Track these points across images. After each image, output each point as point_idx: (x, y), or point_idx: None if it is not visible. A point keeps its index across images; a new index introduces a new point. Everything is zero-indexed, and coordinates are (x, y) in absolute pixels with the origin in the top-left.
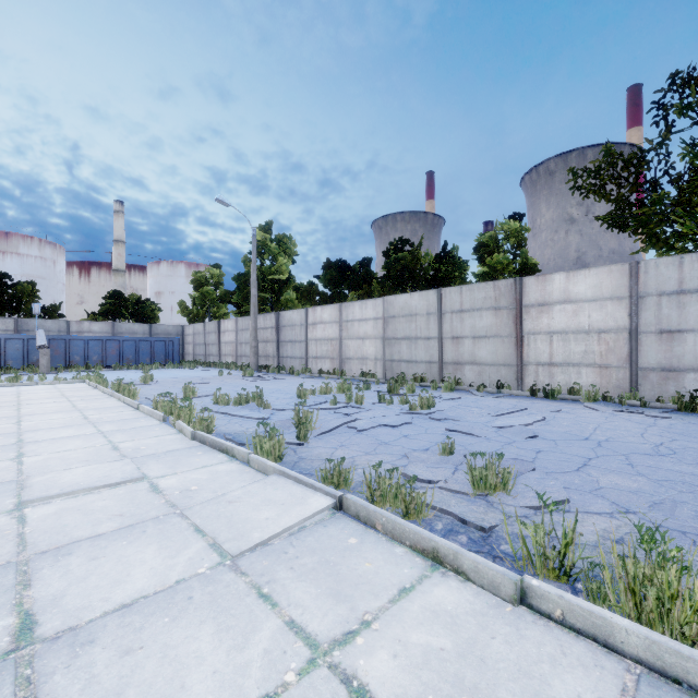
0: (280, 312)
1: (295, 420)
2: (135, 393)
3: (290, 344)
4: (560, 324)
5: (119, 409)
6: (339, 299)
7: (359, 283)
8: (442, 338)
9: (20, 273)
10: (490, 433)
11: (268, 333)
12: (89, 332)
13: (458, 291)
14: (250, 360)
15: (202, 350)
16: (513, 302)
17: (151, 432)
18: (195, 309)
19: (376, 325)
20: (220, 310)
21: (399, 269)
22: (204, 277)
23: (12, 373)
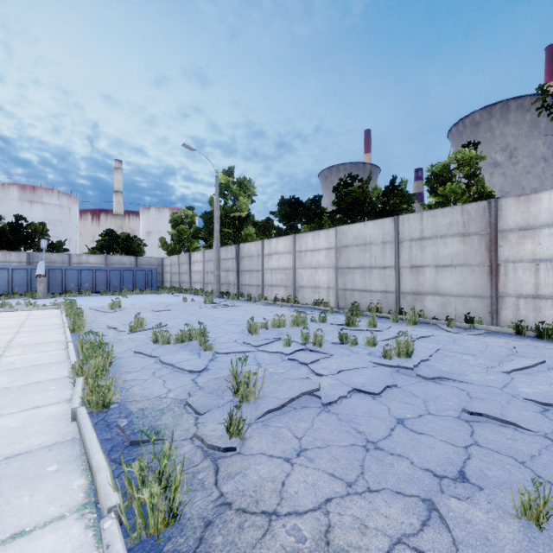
0: (240, 244)
1: (231, 383)
2: (80, 325)
3: (248, 273)
4: (549, 250)
5: (49, 346)
6: (292, 232)
7: (311, 216)
8: (399, 267)
9: (43, 217)
10: (539, 419)
11: (229, 263)
12: (87, 263)
13: (418, 218)
14: (213, 287)
15: (177, 278)
16: (486, 227)
17: (37, 396)
18: (173, 244)
19: (329, 255)
20: (193, 244)
21: (350, 202)
22: (180, 217)
23: (15, 298)
